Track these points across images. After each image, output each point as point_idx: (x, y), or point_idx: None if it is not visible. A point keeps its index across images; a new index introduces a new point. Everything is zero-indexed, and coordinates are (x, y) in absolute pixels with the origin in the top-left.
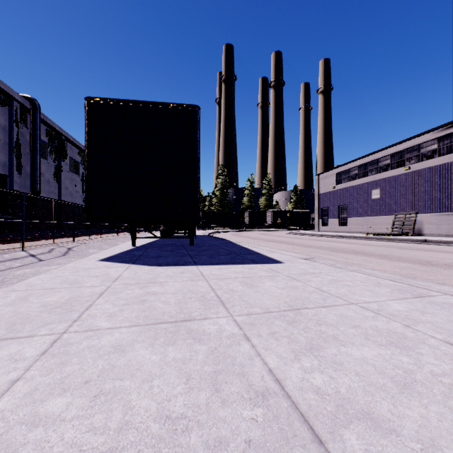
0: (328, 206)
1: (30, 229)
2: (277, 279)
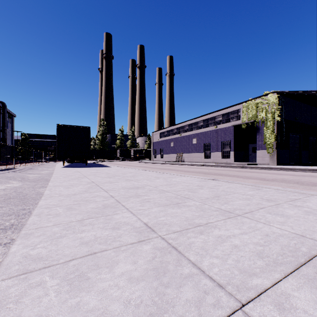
0: (156, 148)
1: None
2: (106, 168)
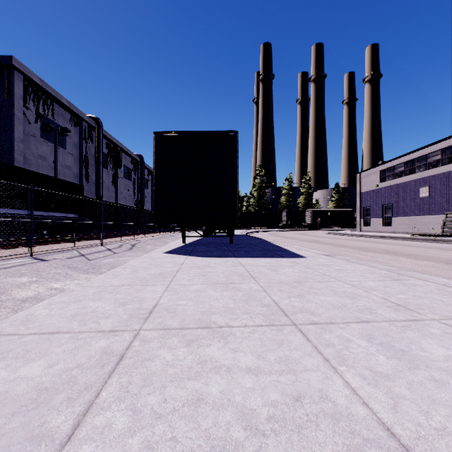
0: (370, 205)
1: (95, 229)
2: (295, 267)
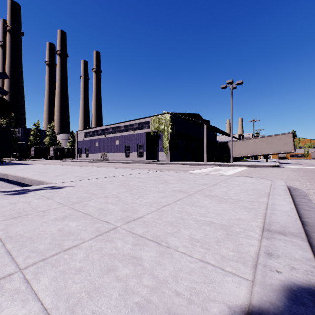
0: (81, 147)
1: None
2: (31, 165)
